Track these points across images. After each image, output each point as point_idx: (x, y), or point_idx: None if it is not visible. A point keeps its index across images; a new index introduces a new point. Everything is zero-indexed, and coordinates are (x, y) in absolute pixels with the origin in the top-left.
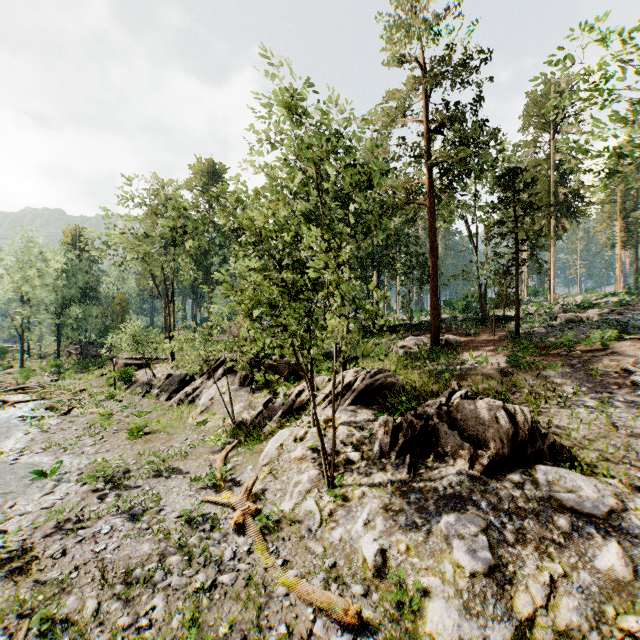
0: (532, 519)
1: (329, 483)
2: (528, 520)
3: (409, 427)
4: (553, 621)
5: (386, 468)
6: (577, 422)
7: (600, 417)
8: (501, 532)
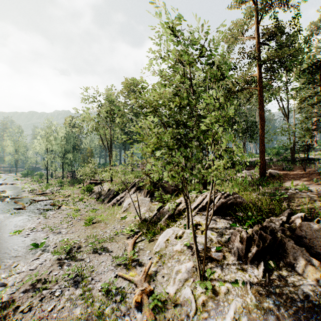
0: None
1: (201, 276)
2: None
3: (259, 238)
4: None
5: (244, 269)
6: None
7: None
8: None
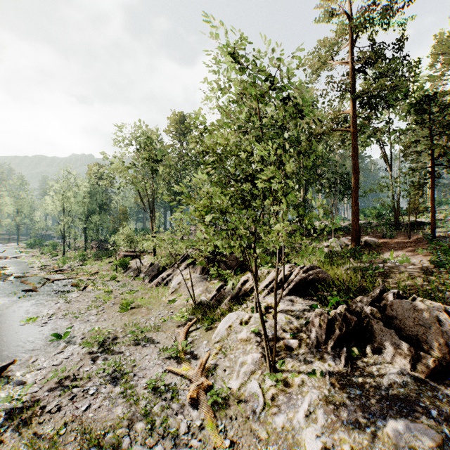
0: None
1: (271, 367)
2: None
3: (343, 321)
4: None
5: (323, 358)
6: None
7: None
8: None
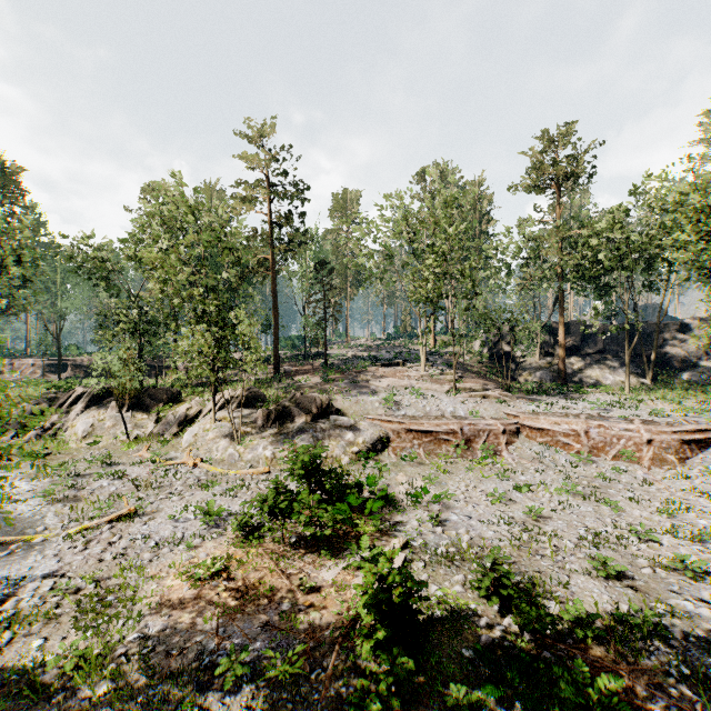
0: (328, 432)
1: (238, 441)
2: (327, 432)
3: (276, 411)
4: (333, 455)
5: (267, 430)
6: (347, 401)
7: (356, 398)
8: (318, 437)
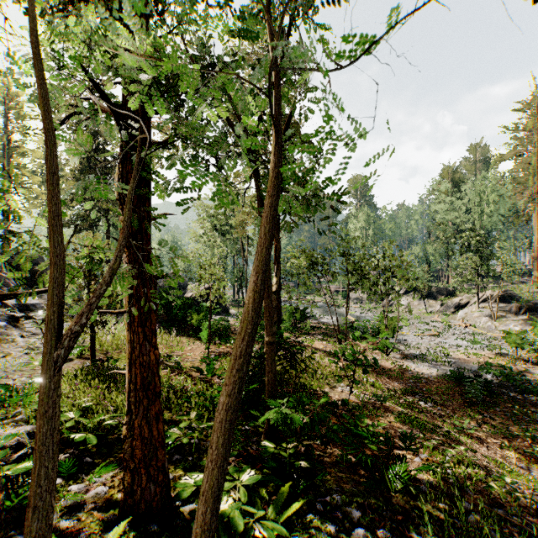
0: None
1: (494, 320)
2: None
3: (526, 306)
4: None
5: (517, 317)
6: None
7: None
8: None
